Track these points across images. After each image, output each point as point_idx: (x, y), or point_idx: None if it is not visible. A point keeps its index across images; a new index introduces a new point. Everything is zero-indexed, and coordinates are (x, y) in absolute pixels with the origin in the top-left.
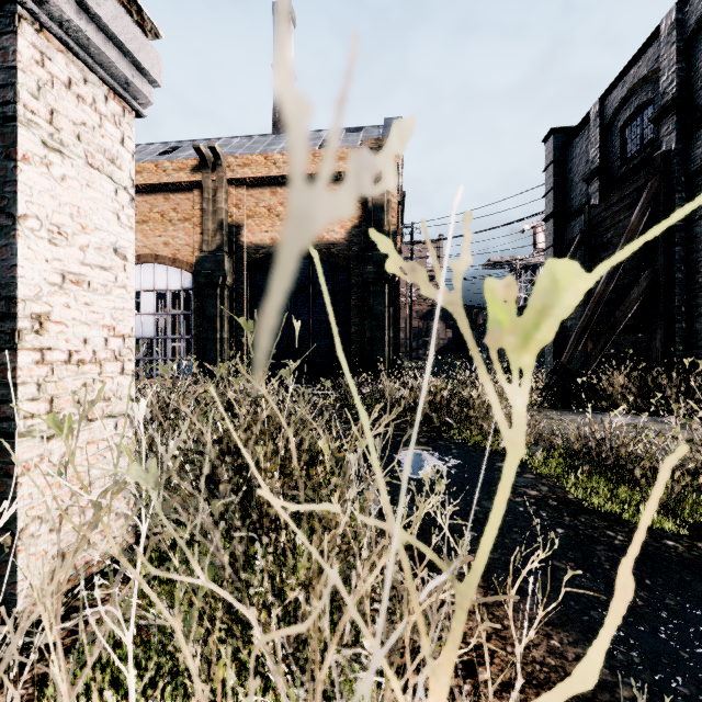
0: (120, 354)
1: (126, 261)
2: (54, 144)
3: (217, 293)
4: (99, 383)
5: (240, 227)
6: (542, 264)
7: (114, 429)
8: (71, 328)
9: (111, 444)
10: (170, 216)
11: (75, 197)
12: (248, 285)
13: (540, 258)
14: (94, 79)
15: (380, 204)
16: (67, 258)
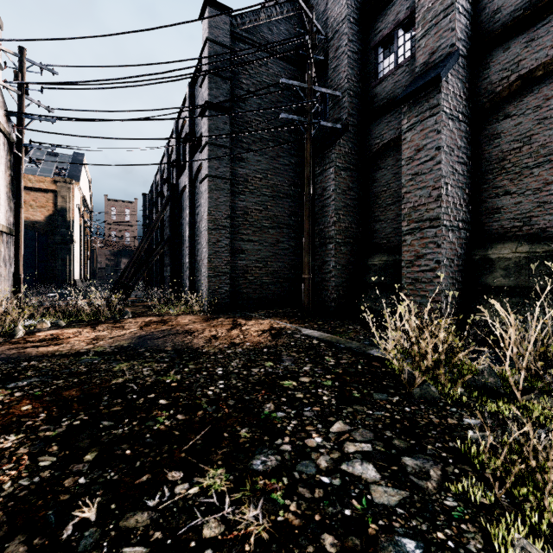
0: None
1: None
2: None
3: None
4: None
5: None
6: None
7: None
8: None
9: None
10: None
11: None
12: None
13: None
14: None
15: (65, 208)
16: None
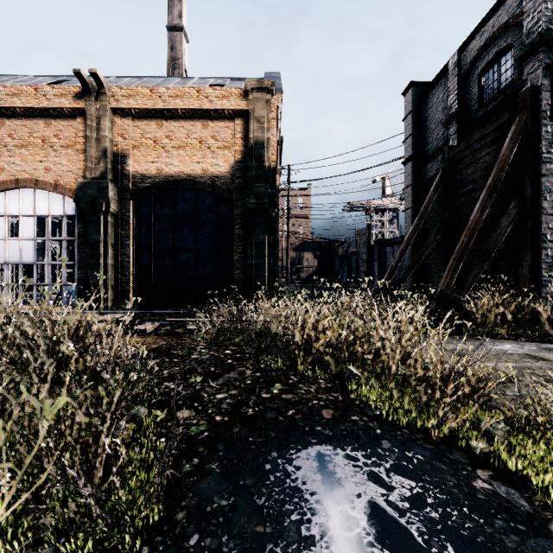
0: None
1: None
2: None
3: (101, 219)
4: None
5: (126, 156)
6: (389, 208)
7: None
8: None
9: None
10: (52, 142)
11: None
12: (134, 213)
13: (387, 202)
14: None
15: (261, 141)
16: None
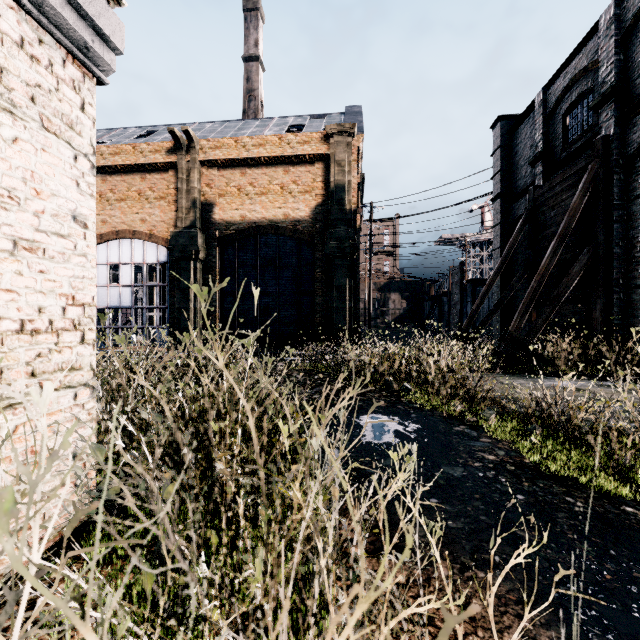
0: (79, 324)
1: (87, 229)
2: (3, 104)
3: (191, 266)
4: (56, 353)
5: (212, 205)
6: (489, 241)
7: (73, 400)
8: (24, 296)
9: (69, 415)
10: (147, 195)
11: (28, 161)
12: (219, 259)
13: (487, 235)
14: (51, 41)
15: (341, 184)
16: (19, 223)
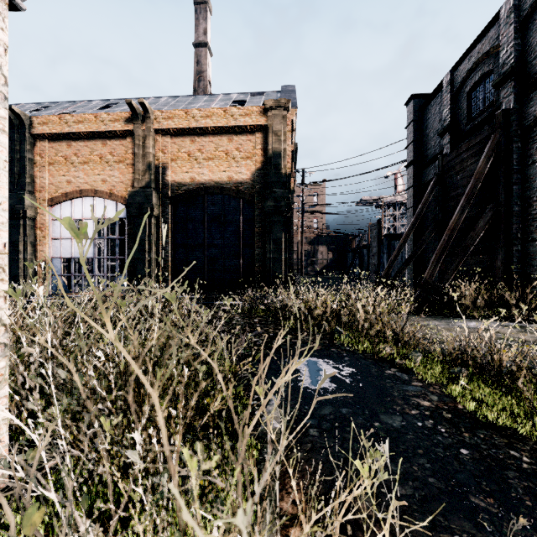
0: None
1: None
2: None
3: (146, 221)
4: None
5: (165, 168)
6: (401, 203)
7: None
8: None
9: None
10: (107, 158)
11: None
12: (172, 215)
13: (399, 197)
14: None
15: (278, 152)
16: None
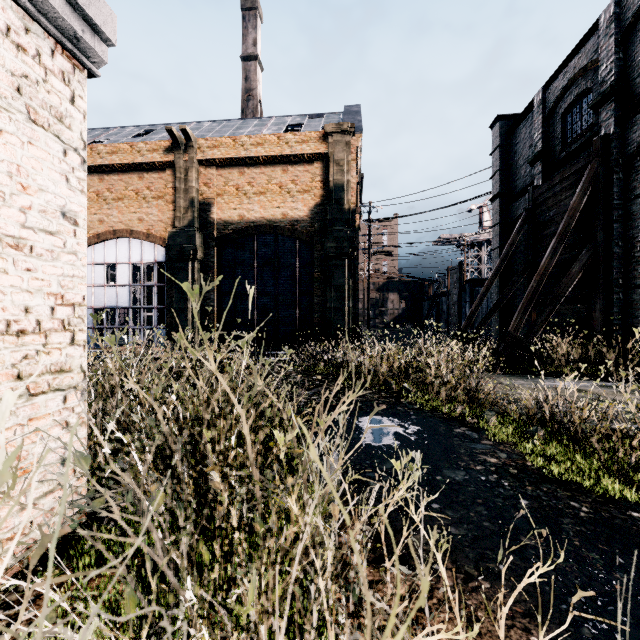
0: (69, 324)
1: (77, 226)
2: None
3: (189, 266)
4: (43, 355)
5: (210, 205)
6: (487, 241)
7: (62, 403)
8: (9, 296)
9: (58, 419)
10: (144, 194)
11: (13, 155)
12: (217, 259)
13: (485, 235)
14: (38, 30)
15: (340, 184)
16: (4, 219)
